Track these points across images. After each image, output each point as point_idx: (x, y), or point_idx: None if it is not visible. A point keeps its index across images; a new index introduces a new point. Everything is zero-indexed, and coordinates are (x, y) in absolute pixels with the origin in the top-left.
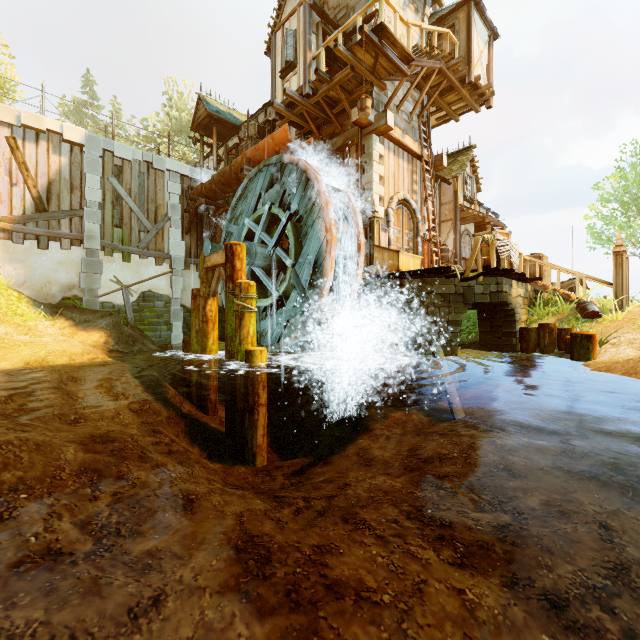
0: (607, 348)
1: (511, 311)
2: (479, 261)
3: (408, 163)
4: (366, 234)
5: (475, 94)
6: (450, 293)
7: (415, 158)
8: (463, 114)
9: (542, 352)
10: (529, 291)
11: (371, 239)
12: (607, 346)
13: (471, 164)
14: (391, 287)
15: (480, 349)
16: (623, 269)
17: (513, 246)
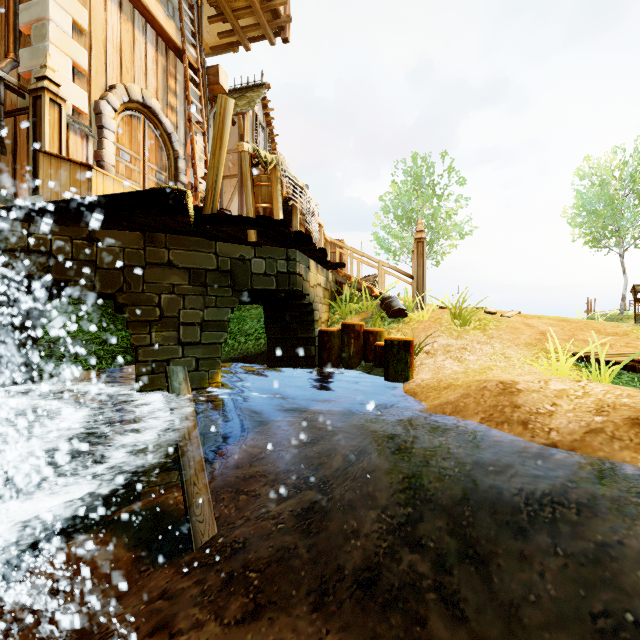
0: (423, 359)
1: (309, 306)
2: (249, 198)
3: (157, 51)
4: (29, 128)
5: (267, 7)
6: (207, 268)
7: (173, 53)
8: (255, 41)
9: (347, 366)
10: (330, 281)
11: (38, 139)
12: (422, 356)
13: (265, 111)
14: (65, 243)
15: (268, 364)
16: (424, 259)
17: (311, 202)
